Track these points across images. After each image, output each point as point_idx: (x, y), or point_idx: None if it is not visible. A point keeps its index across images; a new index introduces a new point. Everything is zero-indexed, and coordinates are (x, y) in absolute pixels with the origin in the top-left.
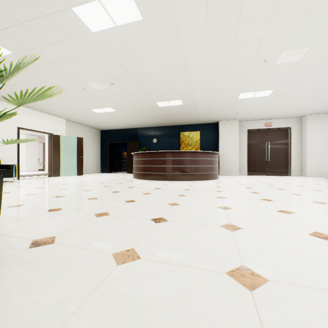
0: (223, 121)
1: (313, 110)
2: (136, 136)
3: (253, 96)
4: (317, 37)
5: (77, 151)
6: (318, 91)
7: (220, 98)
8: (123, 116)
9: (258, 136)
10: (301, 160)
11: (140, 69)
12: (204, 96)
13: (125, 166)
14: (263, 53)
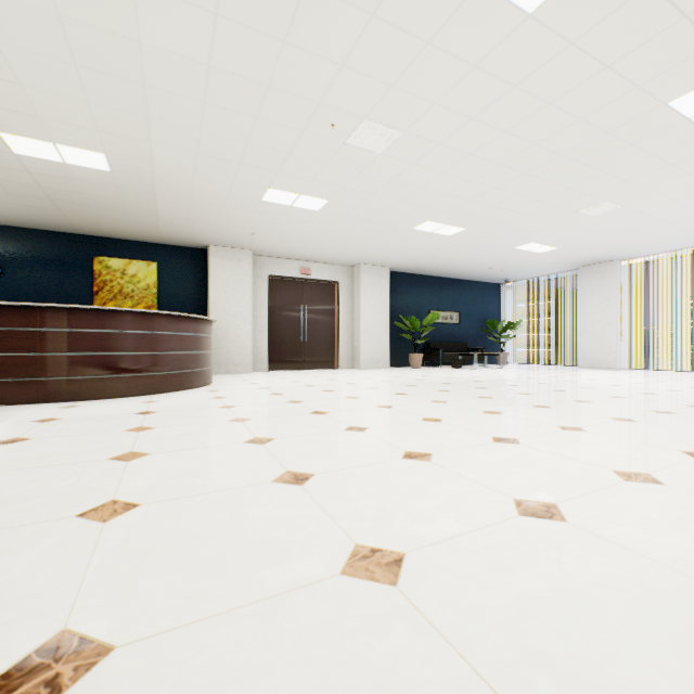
0: (219, 248)
1: (371, 258)
2: None
3: (293, 202)
4: (418, 117)
5: None
6: (387, 225)
7: (222, 185)
8: None
9: (288, 292)
10: (353, 341)
11: None
12: (182, 165)
13: None
14: (335, 103)
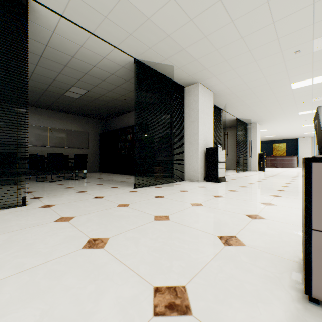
0: (300, 138)
1: None
2: None
3: (311, 133)
4: None
5: None
6: None
7: (294, 134)
8: None
9: None
10: None
11: (261, 133)
12: (286, 134)
13: None
14: (305, 129)
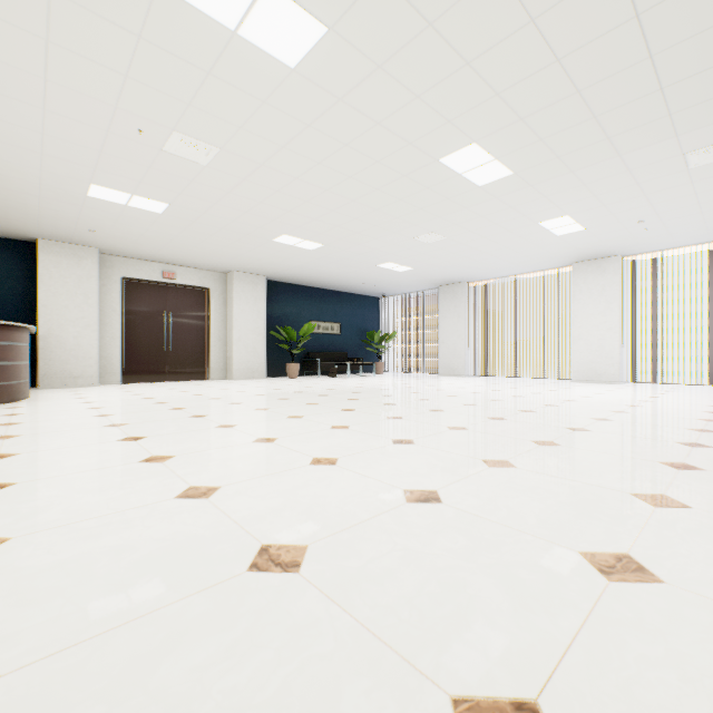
0: (52, 243)
1: (243, 266)
2: None
3: (129, 202)
4: (230, 137)
5: None
6: (244, 234)
7: (28, 173)
8: None
9: (148, 296)
10: (227, 351)
11: None
12: None
13: None
14: (134, 110)
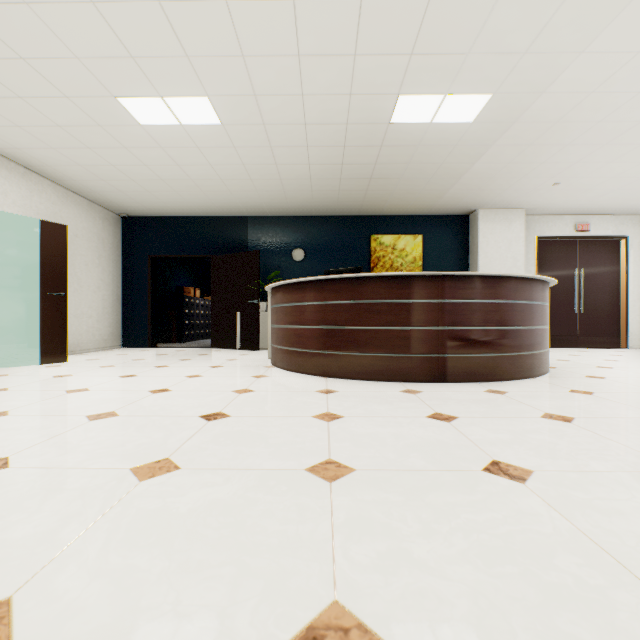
0: (487, 211)
1: None
2: (240, 240)
3: None
4: None
5: (40, 274)
6: None
7: (608, 106)
8: (232, 159)
9: (557, 254)
10: None
11: None
12: (583, 84)
13: (192, 326)
14: None
